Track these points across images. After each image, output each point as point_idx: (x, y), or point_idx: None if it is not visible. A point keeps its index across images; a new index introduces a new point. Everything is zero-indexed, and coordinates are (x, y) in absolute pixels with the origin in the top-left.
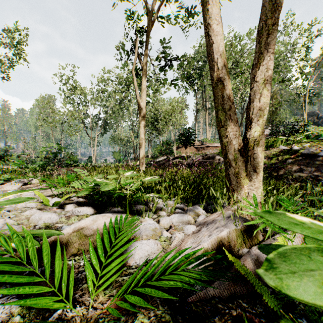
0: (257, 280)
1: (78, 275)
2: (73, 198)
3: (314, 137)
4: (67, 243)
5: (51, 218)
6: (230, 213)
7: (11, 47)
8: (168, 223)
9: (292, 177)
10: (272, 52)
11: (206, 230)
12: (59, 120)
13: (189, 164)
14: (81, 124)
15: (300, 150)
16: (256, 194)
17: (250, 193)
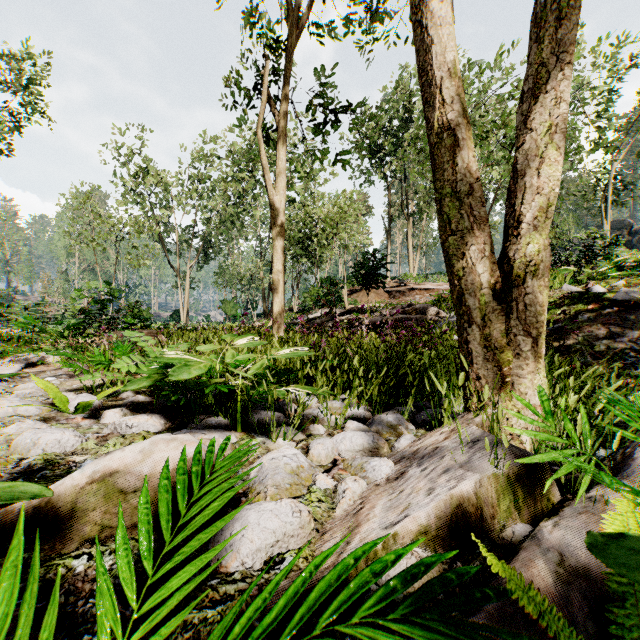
0: (575, 633)
1: (89, 603)
2: (125, 394)
3: (632, 267)
4: (73, 511)
5: (61, 442)
6: (475, 433)
7: (17, 89)
8: (330, 454)
9: (592, 350)
10: (567, 60)
11: (419, 476)
12: (111, 235)
13: (374, 325)
14: (156, 243)
15: (605, 293)
16: (530, 386)
17: (516, 383)
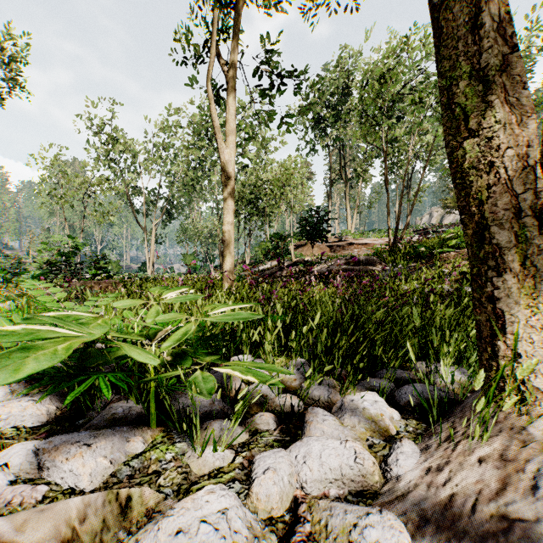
0: None
1: None
2: None
3: None
4: None
5: None
6: None
7: None
8: (287, 490)
9: None
10: None
11: None
12: (78, 193)
13: (319, 275)
14: (120, 201)
15: None
16: None
17: None
